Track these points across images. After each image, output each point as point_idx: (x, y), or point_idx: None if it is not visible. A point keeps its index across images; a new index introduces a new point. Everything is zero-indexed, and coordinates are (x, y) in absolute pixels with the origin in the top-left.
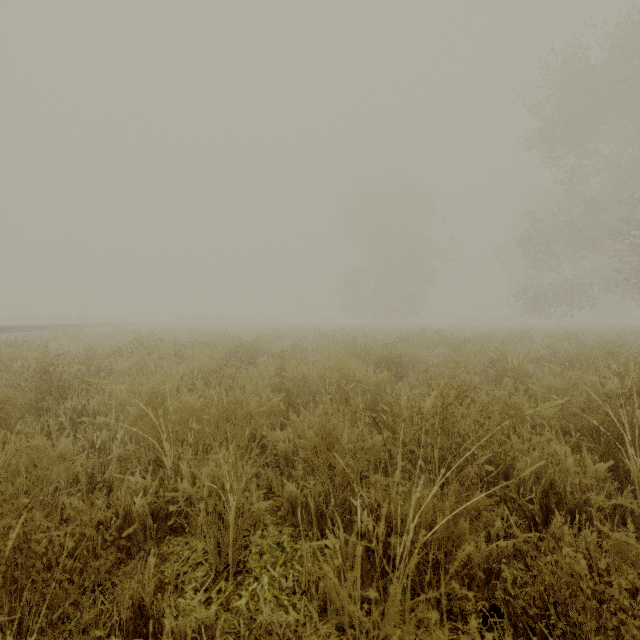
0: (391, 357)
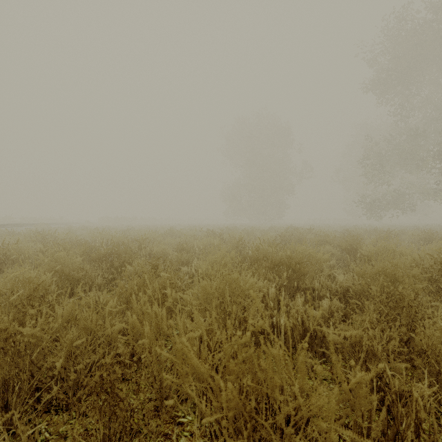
0: (291, 263)
